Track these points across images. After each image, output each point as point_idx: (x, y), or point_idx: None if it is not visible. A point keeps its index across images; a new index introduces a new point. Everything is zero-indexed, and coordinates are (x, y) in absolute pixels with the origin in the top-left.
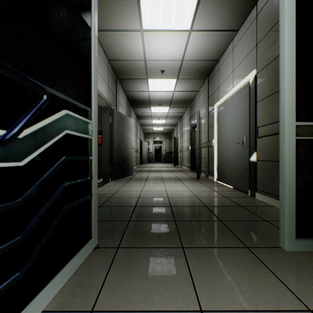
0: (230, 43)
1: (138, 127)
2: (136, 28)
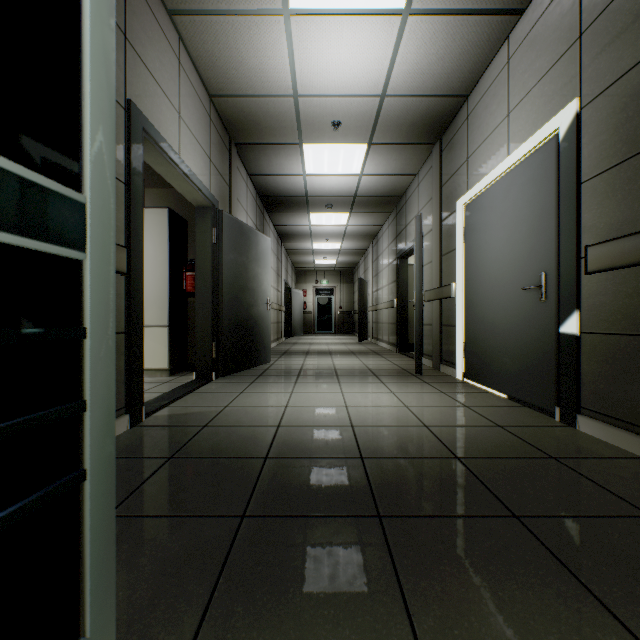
0: (499, 48)
1: (282, 258)
2: (272, 5)
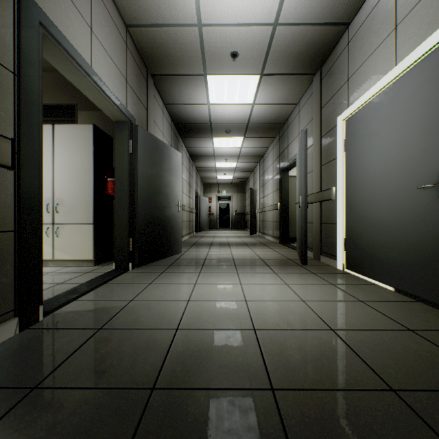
0: None
1: (192, 174)
2: None
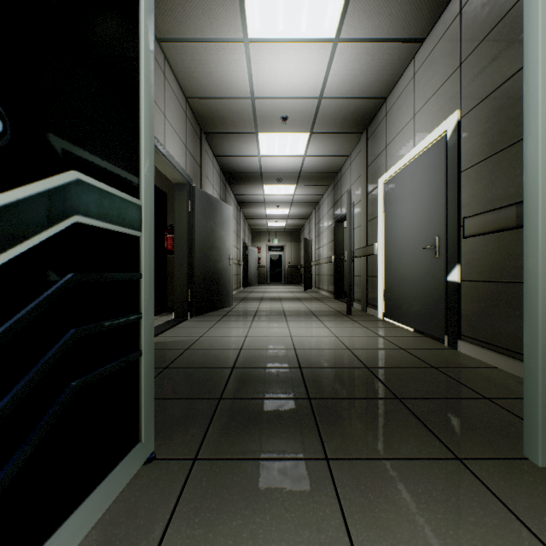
0: (408, 65)
1: (240, 222)
2: (235, 35)
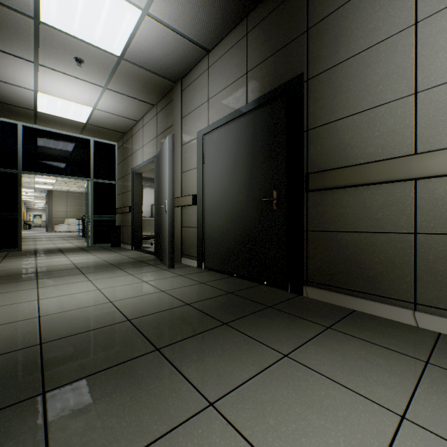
0: None
1: None
2: (100, 111)
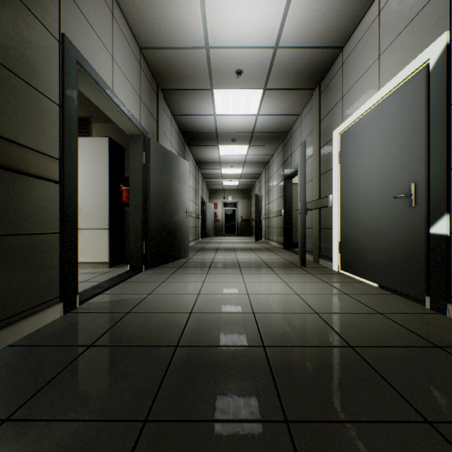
0: (371, 4)
1: (198, 180)
2: None
